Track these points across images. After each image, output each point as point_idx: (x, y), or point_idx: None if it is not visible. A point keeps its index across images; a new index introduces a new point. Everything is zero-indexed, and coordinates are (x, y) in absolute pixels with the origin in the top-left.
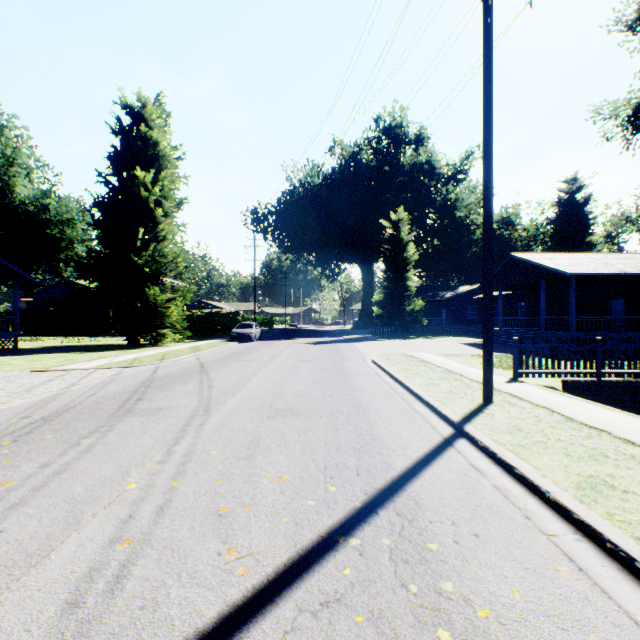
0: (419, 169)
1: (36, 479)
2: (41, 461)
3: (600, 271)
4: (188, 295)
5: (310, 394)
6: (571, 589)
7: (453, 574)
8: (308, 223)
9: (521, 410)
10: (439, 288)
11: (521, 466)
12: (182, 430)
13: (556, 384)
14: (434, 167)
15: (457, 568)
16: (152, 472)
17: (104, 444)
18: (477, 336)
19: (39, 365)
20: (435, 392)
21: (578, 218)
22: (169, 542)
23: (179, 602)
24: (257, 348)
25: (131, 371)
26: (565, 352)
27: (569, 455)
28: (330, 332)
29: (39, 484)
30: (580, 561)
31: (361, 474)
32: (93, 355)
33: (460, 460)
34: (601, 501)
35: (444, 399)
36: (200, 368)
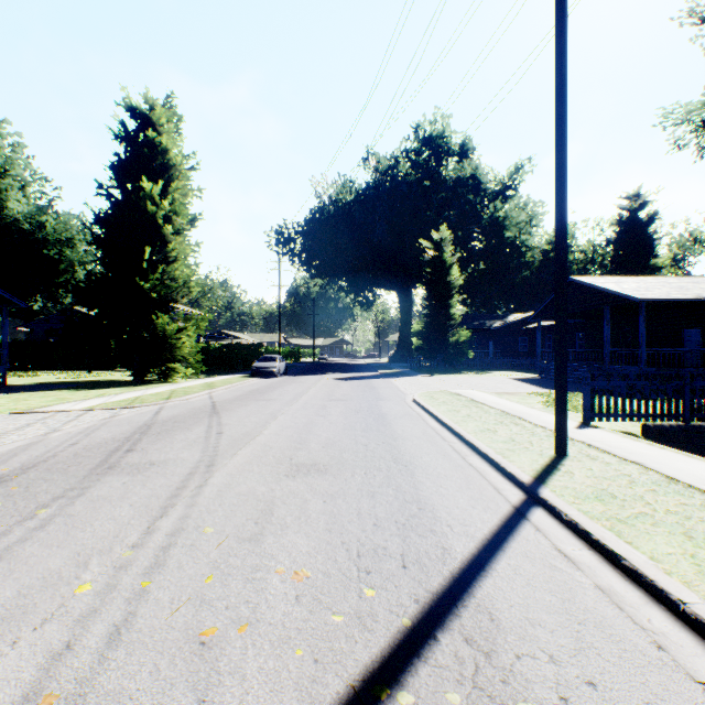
0: (463, 184)
1: None
2: None
3: (675, 296)
4: (202, 324)
5: (340, 443)
6: None
7: None
8: (339, 244)
9: (606, 466)
10: (486, 317)
11: (631, 555)
12: (174, 495)
13: (633, 429)
14: (480, 182)
15: None
16: (119, 563)
17: (66, 517)
18: (529, 371)
19: (23, 405)
20: (493, 441)
21: (641, 238)
22: (114, 701)
23: None
24: (280, 385)
25: (129, 413)
26: (646, 391)
27: (691, 537)
28: (364, 366)
29: None
30: None
31: (409, 566)
32: (90, 393)
33: (541, 542)
34: None
35: (506, 451)
36: (211, 409)
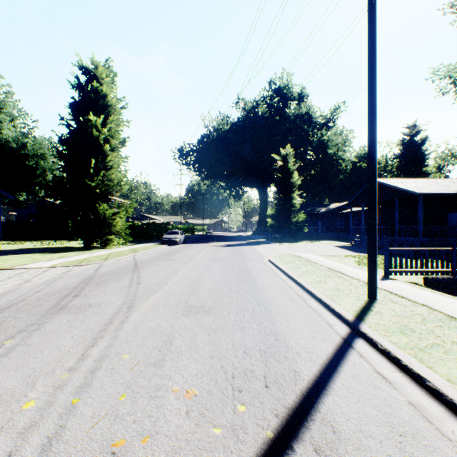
0: (301, 118)
1: None
2: None
3: (442, 191)
4: (130, 210)
5: (220, 290)
6: None
7: None
8: (220, 158)
9: (404, 308)
10: (316, 205)
11: (433, 378)
12: (103, 329)
13: (417, 280)
14: (311, 117)
15: None
16: (58, 383)
17: (25, 346)
18: (344, 240)
19: (8, 264)
20: (325, 289)
21: (417, 154)
22: None
23: None
24: (181, 250)
25: (78, 269)
26: (426, 254)
27: None
28: (236, 237)
29: None
30: None
31: (270, 386)
32: (54, 255)
33: (365, 366)
34: None
35: (334, 296)
36: (134, 266)
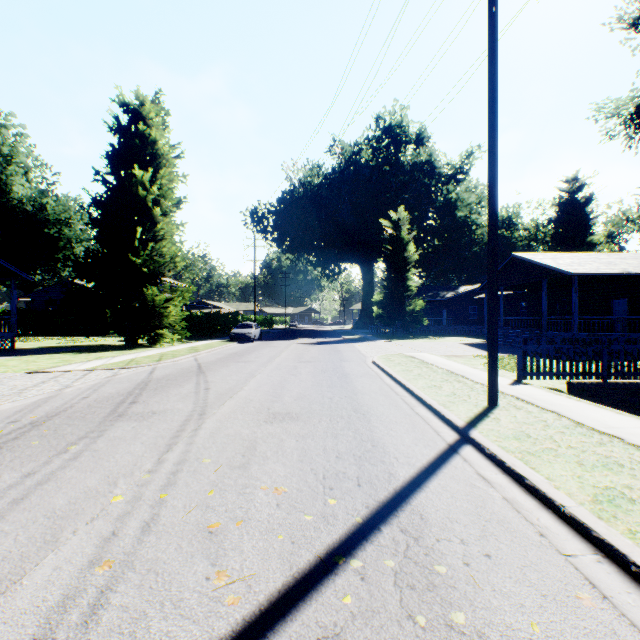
0: (419, 169)
1: (16, 491)
2: (24, 470)
3: (603, 271)
4: (187, 295)
5: (309, 397)
6: (596, 621)
7: (465, 603)
8: (308, 223)
9: (528, 414)
10: (440, 288)
11: (532, 476)
12: (175, 436)
13: (561, 386)
14: (434, 166)
15: (469, 595)
16: (140, 483)
17: (92, 451)
18: (478, 336)
19: (34, 366)
20: (438, 395)
21: (579, 218)
22: (153, 564)
23: (160, 638)
24: (256, 349)
25: (127, 372)
26: (570, 353)
27: (582, 464)
28: (330, 332)
29: (19, 496)
30: (603, 587)
31: (362, 485)
32: (90, 356)
33: (466, 469)
34: (621, 517)
35: (447, 402)
36: (197, 369)
